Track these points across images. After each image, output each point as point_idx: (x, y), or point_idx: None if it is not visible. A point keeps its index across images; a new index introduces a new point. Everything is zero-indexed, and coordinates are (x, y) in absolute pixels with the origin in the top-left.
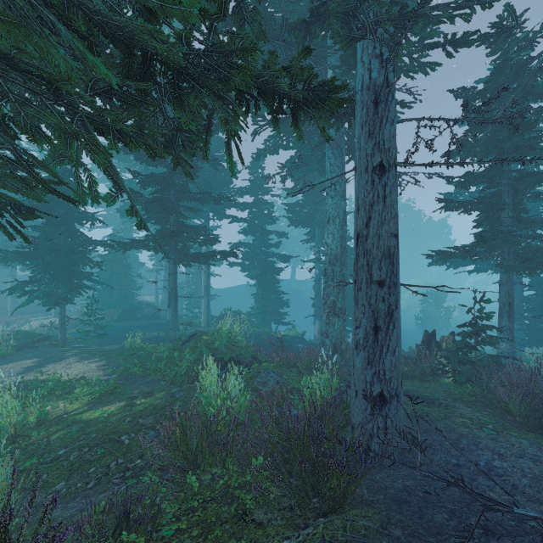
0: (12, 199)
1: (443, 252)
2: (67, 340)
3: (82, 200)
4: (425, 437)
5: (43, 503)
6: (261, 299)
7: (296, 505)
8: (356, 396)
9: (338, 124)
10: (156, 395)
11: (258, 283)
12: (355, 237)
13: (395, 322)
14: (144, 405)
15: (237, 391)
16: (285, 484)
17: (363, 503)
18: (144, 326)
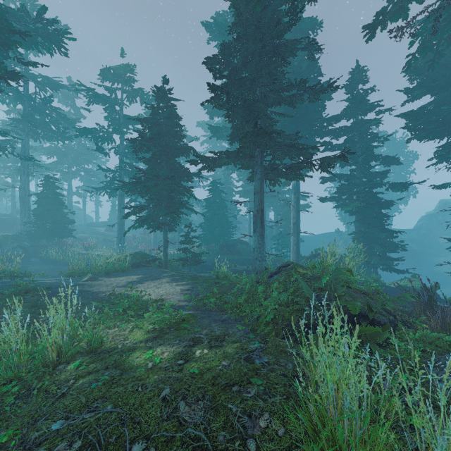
0: None
1: None
2: (170, 263)
3: None
4: None
5: None
6: (363, 239)
7: None
8: None
9: None
10: (225, 349)
11: (358, 220)
12: None
13: None
14: (201, 367)
15: None
16: None
17: None
18: (236, 260)
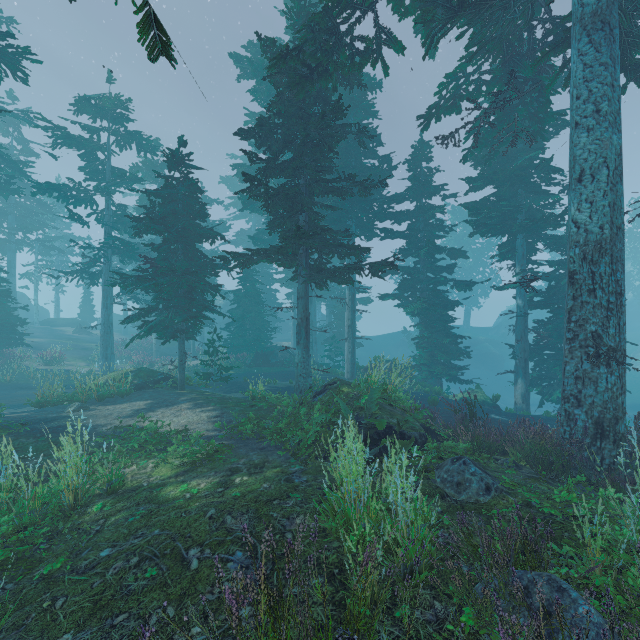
0: None
1: None
2: (188, 382)
3: None
4: None
5: None
6: (427, 345)
7: None
8: None
9: None
10: (265, 474)
11: (422, 323)
12: None
13: None
14: (243, 491)
15: (408, 505)
16: None
17: None
18: (277, 373)
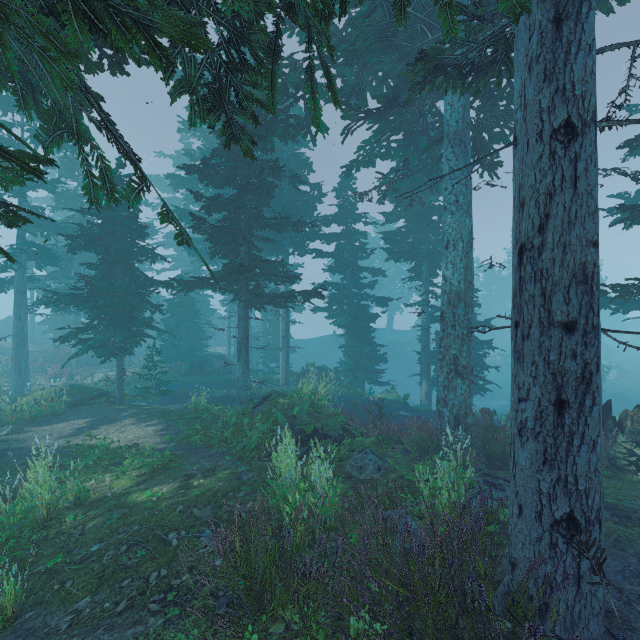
0: None
1: (623, 286)
2: (126, 397)
3: (94, 199)
4: (637, 587)
5: (58, 629)
6: (352, 353)
7: None
8: (520, 514)
9: (479, 82)
10: (218, 475)
11: (348, 333)
12: (514, 251)
13: (596, 394)
14: (202, 489)
15: (324, 482)
16: None
17: None
18: (213, 382)
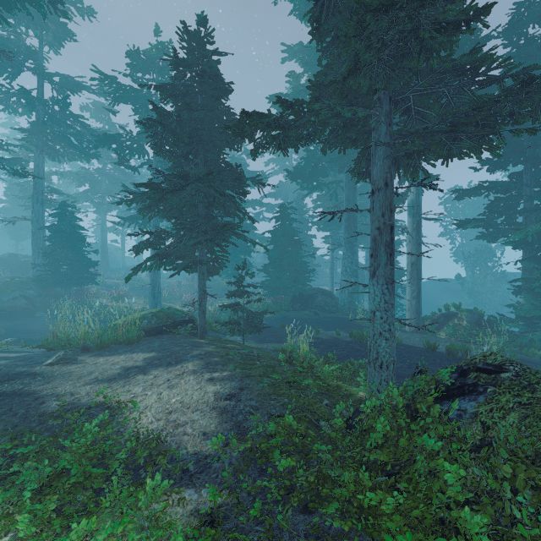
0: None
1: None
2: (212, 328)
3: None
4: None
5: None
6: None
7: None
8: None
9: None
10: None
11: (529, 258)
12: None
13: None
14: None
15: None
16: None
17: None
18: (317, 319)
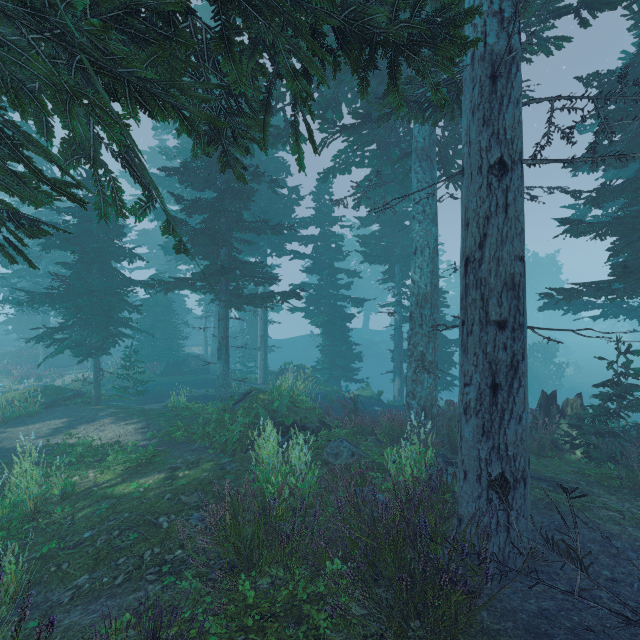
0: (5, 204)
1: (566, 290)
2: (102, 397)
3: (104, 214)
4: (559, 536)
5: (60, 602)
6: (329, 352)
7: (388, 630)
8: (465, 478)
9: (436, 116)
10: (202, 466)
11: (324, 332)
12: (462, 262)
13: (522, 378)
14: (188, 479)
15: (303, 465)
16: (374, 603)
17: (484, 633)
18: (191, 382)
